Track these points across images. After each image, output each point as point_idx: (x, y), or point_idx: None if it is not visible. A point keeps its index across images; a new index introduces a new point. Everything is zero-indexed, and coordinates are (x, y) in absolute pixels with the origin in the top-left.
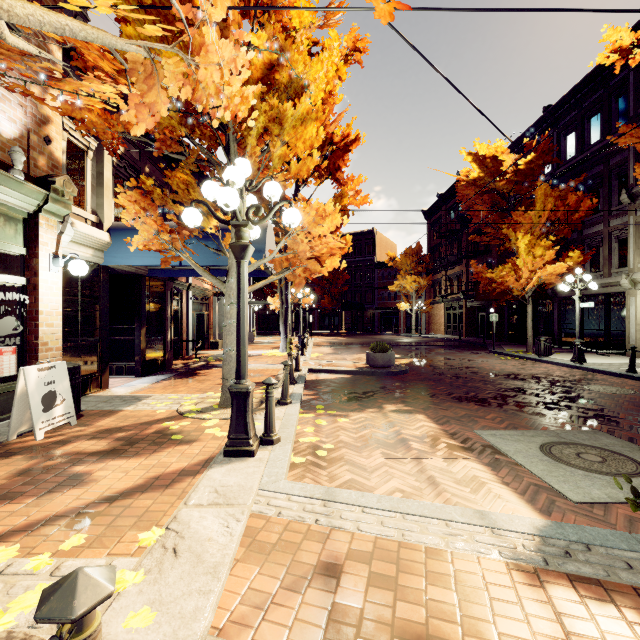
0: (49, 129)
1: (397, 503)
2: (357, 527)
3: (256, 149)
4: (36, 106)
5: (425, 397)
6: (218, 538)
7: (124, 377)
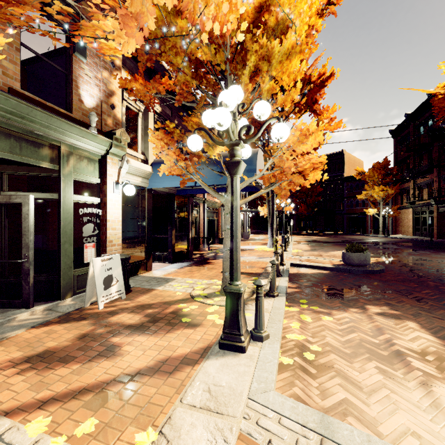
0: (114, 99)
1: None
2: None
3: (248, 86)
4: (106, 85)
5: (411, 301)
6: None
7: (162, 262)
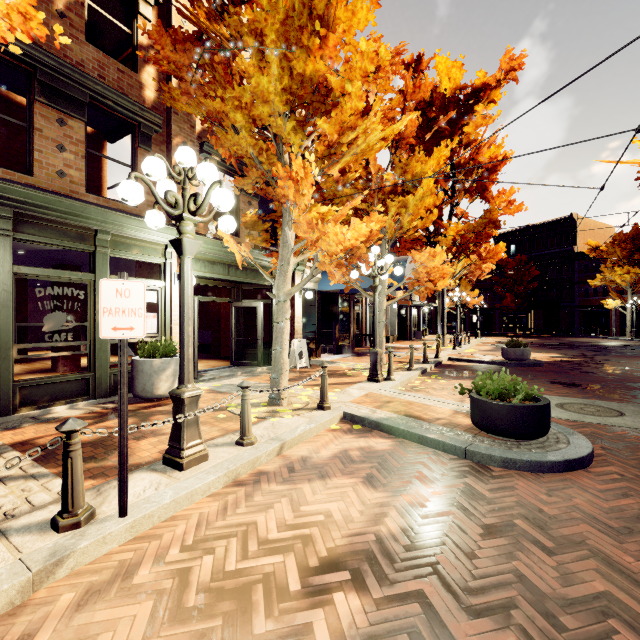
0: None
1: (428, 397)
2: (405, 398)
3: (392, 224)
4: None
5: (524, 379)
6: (357, 393)
7: (327, 354)
